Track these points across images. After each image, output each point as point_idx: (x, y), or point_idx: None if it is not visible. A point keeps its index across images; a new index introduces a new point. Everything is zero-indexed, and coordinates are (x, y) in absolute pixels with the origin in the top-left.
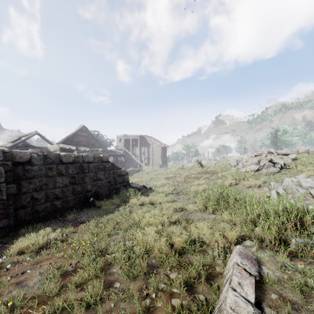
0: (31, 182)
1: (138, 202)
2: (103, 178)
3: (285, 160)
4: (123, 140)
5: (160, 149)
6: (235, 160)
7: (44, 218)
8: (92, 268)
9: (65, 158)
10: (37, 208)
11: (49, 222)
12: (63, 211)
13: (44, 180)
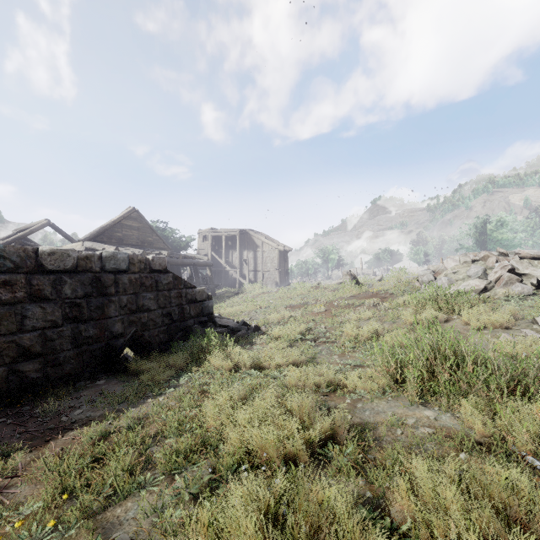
0: None
1: (225, 363)
2: (154, 308)
3: None
4: (211, 238)
5: (277, 255)
6: (430, 271)
7: None
8: None
9: (50, 260)
10: None
11: None
12: (44, 387)
13: None
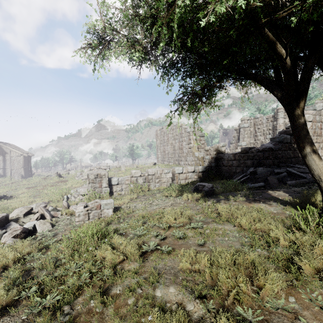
0: None
1: (3, 203)
2: None
3: None
4: None
5: (22, 159)
6: (80, 173)
7: None
8: None
9: None
10: None
11: None
12: None
13: None
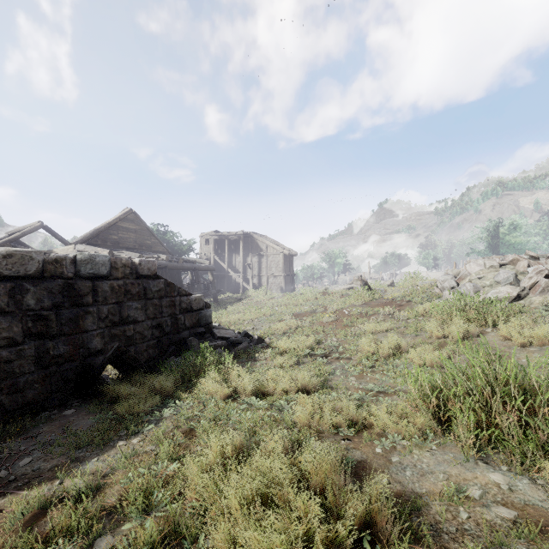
0: None
1: (221, 389)
2: (142, 319)
3: None
4: (213, 242)
5: (282, 259)
6: (451, 276)
7: None
8: None
9: (6, 264)
10: None
11: None
12: None
13: None
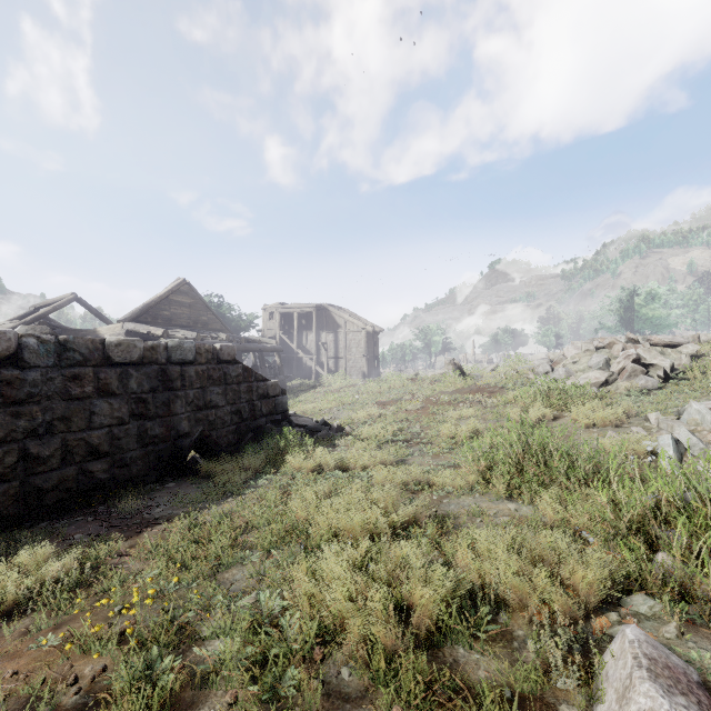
0: (19, 414)
1: (307, 464)
2: (222, 404)
3: (673, 358)
4: (279, 316)
5: (364, 337)
6: (547, 360)
7: (59, 508)
8: (136, 708)
9: (117, 352)
10: (37, 483)
11: (67, 520)
12: (112, 489)
13: (60, 407)
